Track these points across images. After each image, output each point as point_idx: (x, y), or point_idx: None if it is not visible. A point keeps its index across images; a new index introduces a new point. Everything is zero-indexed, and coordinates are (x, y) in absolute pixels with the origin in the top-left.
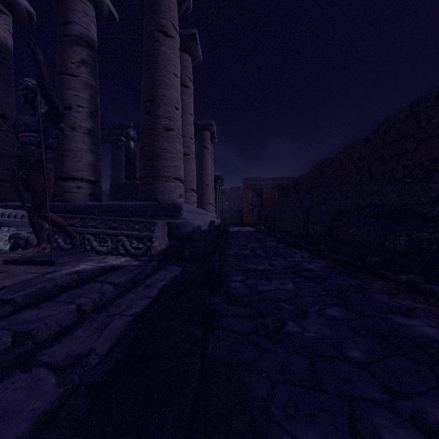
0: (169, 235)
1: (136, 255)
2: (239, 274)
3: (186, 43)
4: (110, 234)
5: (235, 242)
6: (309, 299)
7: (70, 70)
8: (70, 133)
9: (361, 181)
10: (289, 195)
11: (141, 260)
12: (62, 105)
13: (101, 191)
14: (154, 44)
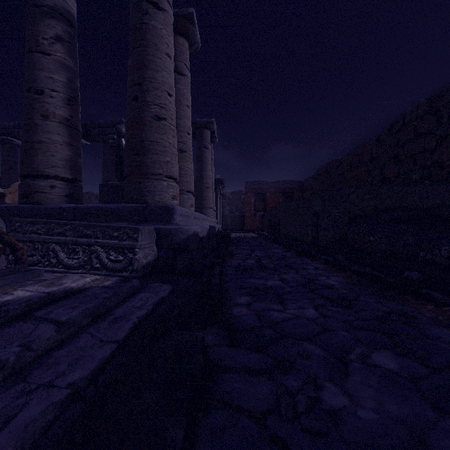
0: (158, 244)
1: (115, 270)
2: (244, 294)
3: (182, 25)
4: (82, 243)
5: (237, 250)
6: (343, 335)
7: (41, 47)
8: (41, 122)
9: (372, 184)
10: (294, 199)
11: (121, 277)
12: (32, 89)
13: (81, 192)
14: (142, 18)
